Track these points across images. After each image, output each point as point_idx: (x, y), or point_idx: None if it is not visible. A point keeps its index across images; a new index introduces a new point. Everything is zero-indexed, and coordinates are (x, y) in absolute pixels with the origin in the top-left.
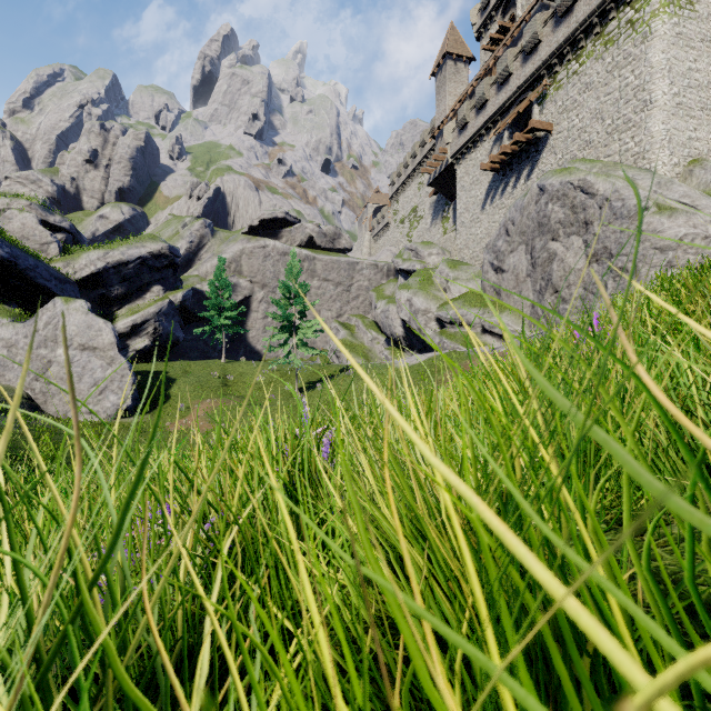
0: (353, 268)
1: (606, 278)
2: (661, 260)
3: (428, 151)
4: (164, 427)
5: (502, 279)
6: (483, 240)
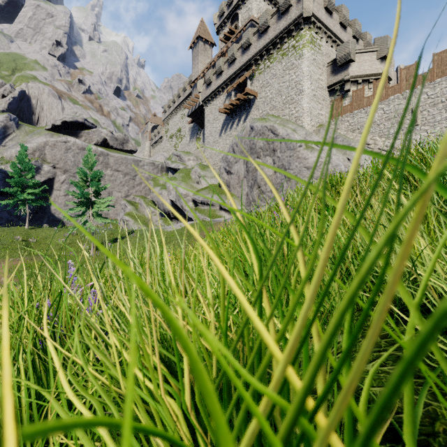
0: (137, 164)
1: (283, 181)
2: (307, 173)
3: (188, 95)
4: None
5: (231, 178)
6: (220, 154)
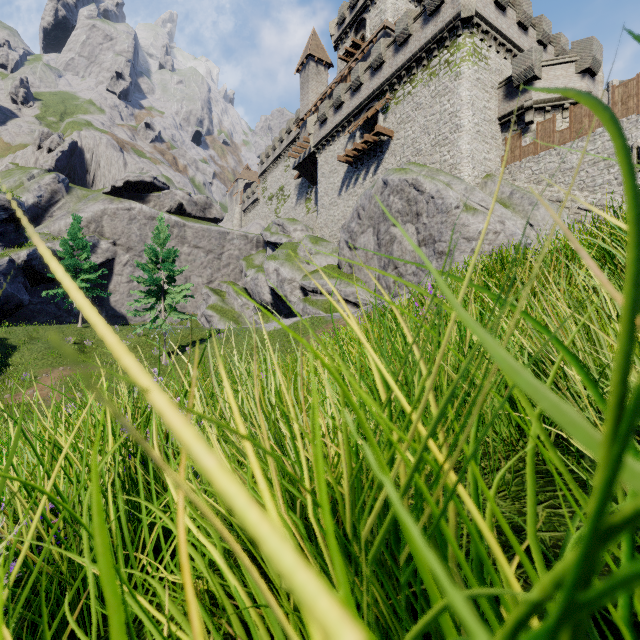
0: (224, 237)
1: (431, 259)
2: (468, 247)
3: (293, 138)
4: (2, 400)
5: (355, 255)
6: (340, 221)
